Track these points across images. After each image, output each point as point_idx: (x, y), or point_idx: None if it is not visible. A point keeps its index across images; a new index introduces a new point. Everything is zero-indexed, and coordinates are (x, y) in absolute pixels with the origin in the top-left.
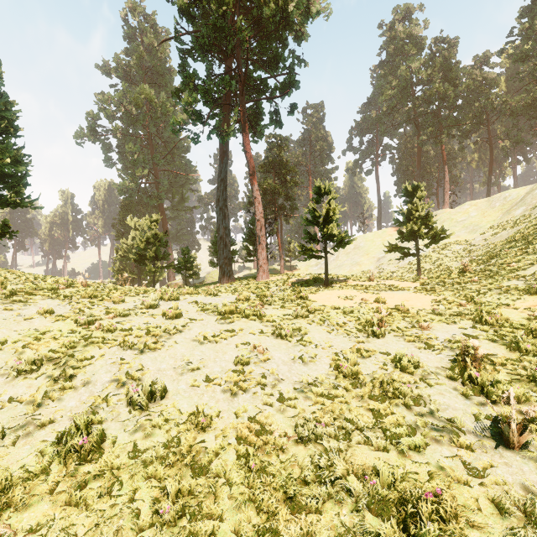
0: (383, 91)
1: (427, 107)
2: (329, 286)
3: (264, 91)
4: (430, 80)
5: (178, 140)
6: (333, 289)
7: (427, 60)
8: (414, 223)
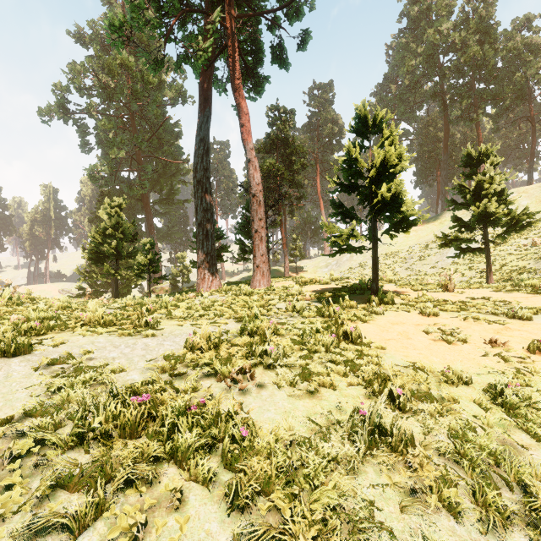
0: (404, 62)
1: (460, 78)
2: (382, 302)
3: (263, 5)
4: (460, 47)
5: (166, 122)
6: (395, 308)
7: (459, 23)
8: (489, 202)
